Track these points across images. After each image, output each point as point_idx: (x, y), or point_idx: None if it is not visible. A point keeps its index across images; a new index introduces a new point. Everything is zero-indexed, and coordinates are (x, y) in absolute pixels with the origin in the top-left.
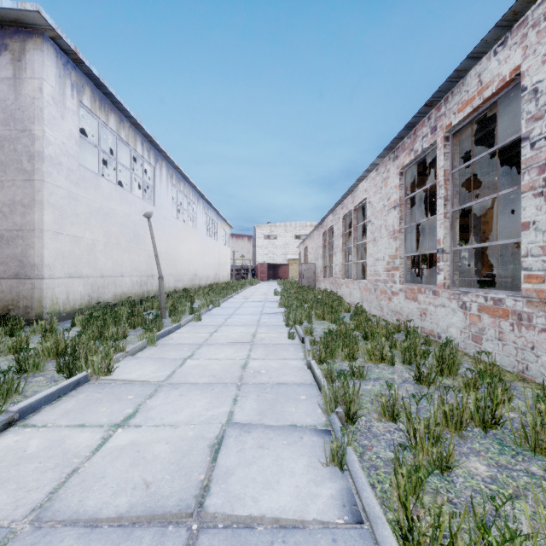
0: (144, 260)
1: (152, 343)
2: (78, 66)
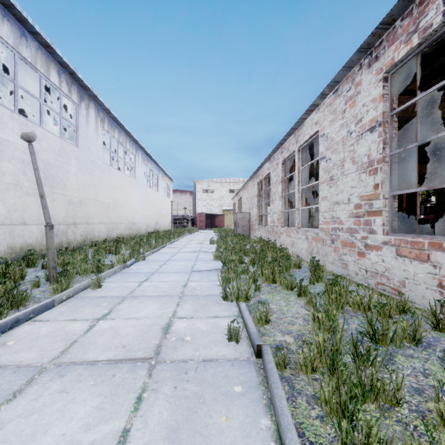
0: (62, 206)
1: None
2: None
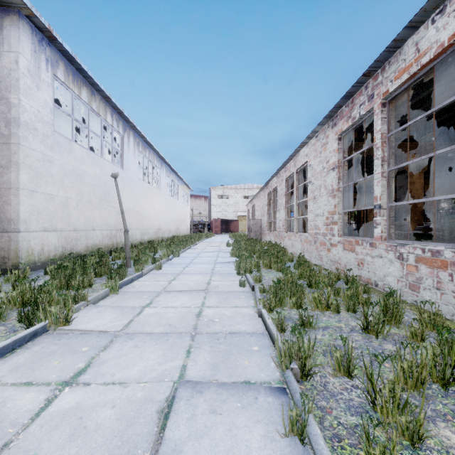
0: (114, 216)
1: (114, 291)
2: (52, 43)
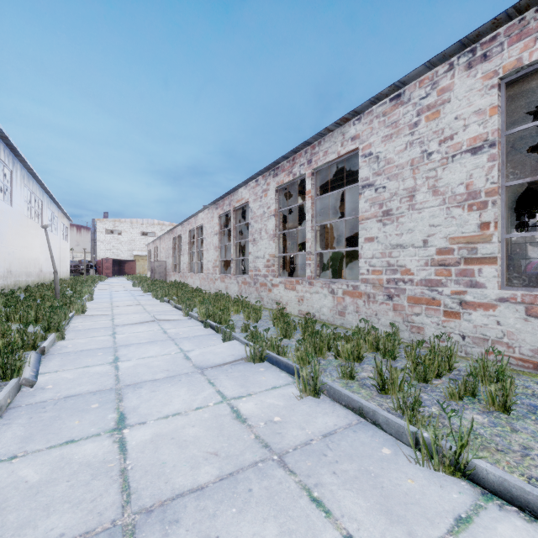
0: (5, 257)
1: (81, 308)
2: None
